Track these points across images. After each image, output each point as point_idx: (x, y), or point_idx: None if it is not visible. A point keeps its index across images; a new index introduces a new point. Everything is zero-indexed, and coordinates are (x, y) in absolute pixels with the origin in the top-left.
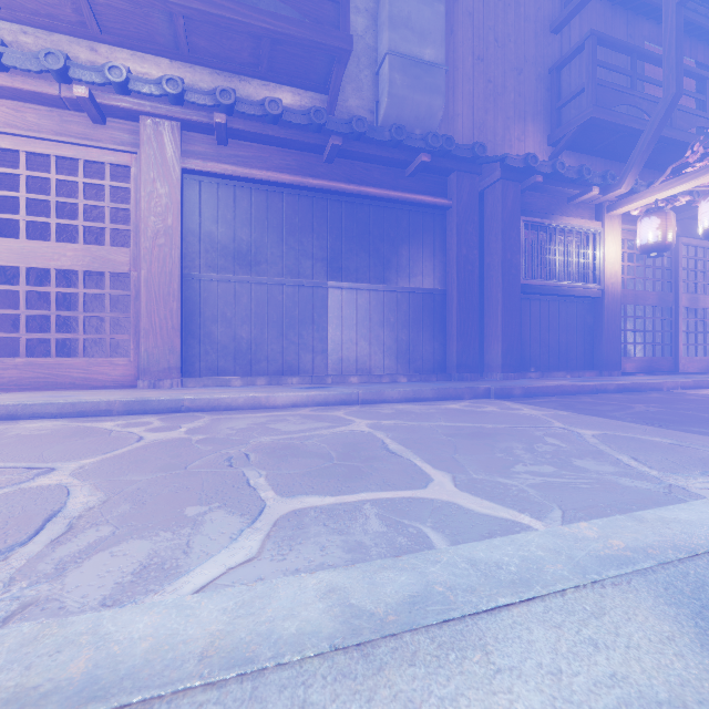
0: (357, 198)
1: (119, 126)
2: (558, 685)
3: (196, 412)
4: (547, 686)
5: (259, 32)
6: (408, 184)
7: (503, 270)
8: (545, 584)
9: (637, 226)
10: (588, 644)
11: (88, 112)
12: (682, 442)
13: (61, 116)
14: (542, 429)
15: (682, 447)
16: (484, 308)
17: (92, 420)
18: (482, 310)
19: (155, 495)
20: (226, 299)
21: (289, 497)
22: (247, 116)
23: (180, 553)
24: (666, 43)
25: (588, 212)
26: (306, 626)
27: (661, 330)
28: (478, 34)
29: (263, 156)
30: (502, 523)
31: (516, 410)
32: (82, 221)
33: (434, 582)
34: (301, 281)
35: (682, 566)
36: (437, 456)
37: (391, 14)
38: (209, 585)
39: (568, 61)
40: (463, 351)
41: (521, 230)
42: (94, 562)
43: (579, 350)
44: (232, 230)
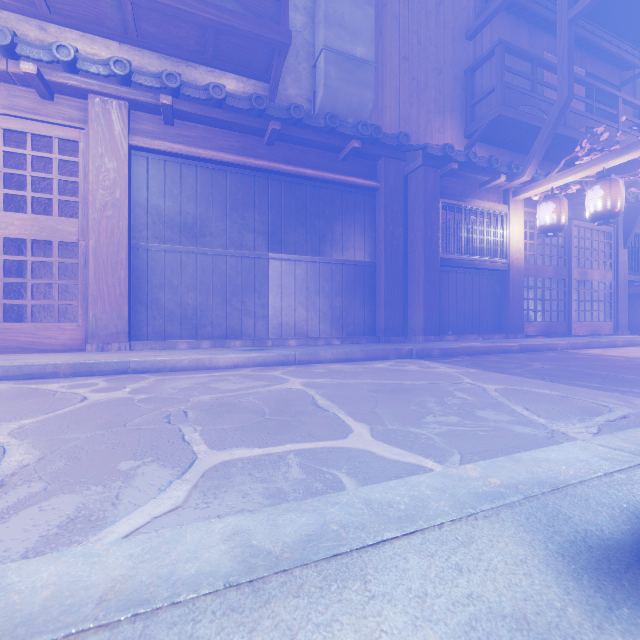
0: (295, 178)
1: (67, 103)
2: (422, 606)
3: (142, 373)
4: (412, 608)
5: (204, 22)
6: (341, 167)
7: (424, 246)
8: (427, 519)
9: (537, 210)
10: (454, 569)
11: (35, 88)
12: (568, 394)
13: (9, 91)
14: (453, 384)
15: (567, 398)
16: (409, 279)
17: (38, 382)
18: (407, 281)
19: (91, 452)
20: (173, 268)
21: (220, 450)
22: (193, 99)
23: (108, 505)
24: (560, 54)
25: (497, 196)
26: (206, 567)
27: (557, 299)
28: (403, 37)
29: (207, 137)
30: (408, 467)
31: (434, 368)
32: (30, 191)
33: (331, 521)
34: (244, 253)
35: (544, 499)
36: (359, 410)
37: (327, 14)
38: (133, 534)
39: (481, 65)
40: (390, 317)
41: (440, 211)
42: (22, 517)
43: (490, 316)
44: (178, 205)
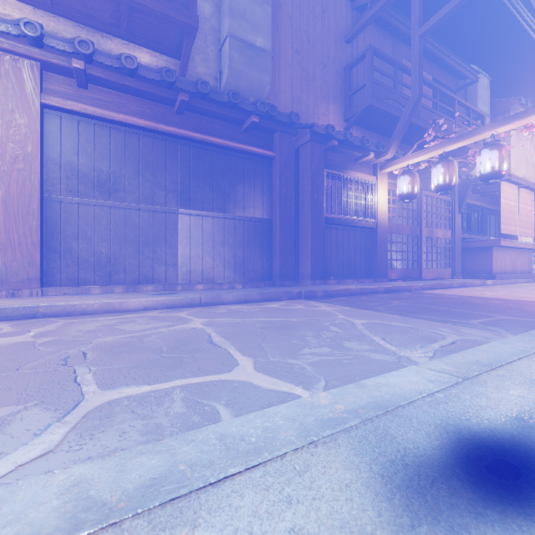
0: (202, 145)
1: None
2: None
3: (52, 317)
4: None
5: None
6: (243, 137)
7: (312, 207)
8: (273, 450)
9: (397, 181)
10: (285, 501)
11: None
12: (415, 326)
13: None
14: (330, 320)
15: (414, 329)
16: (299, 233)
17: None
18: (298, 235)
19: None
20: (86, 220)
21: (109, 390)
22: (106, 67)
23: None
24: (413, 61)
25: (368, 169)
26: (26, 529)
27: (412, 251)
28: (296, 34)
29: (121, 102)
30: (280, 395)
31: (316, 307)
32: None
33: (181, 461)
34: (156, 208)
35: (377, 421)
36: (248, 345)
37: (231, 6)
38: None
39: (356, 64)
40: (284, 265)
41: (324, 179)
42: None
43: (363, 264)
44: (92, 162)
